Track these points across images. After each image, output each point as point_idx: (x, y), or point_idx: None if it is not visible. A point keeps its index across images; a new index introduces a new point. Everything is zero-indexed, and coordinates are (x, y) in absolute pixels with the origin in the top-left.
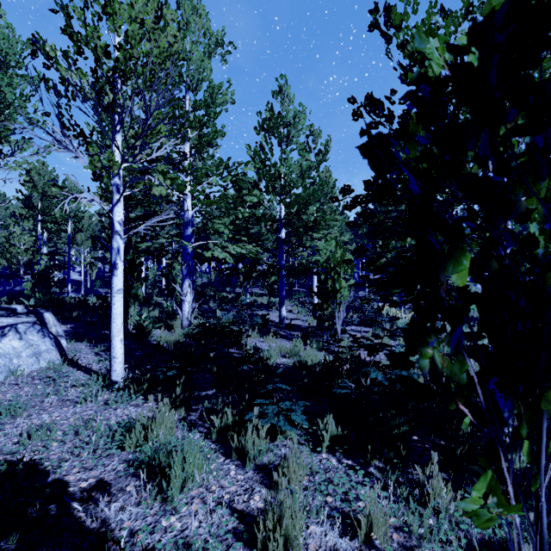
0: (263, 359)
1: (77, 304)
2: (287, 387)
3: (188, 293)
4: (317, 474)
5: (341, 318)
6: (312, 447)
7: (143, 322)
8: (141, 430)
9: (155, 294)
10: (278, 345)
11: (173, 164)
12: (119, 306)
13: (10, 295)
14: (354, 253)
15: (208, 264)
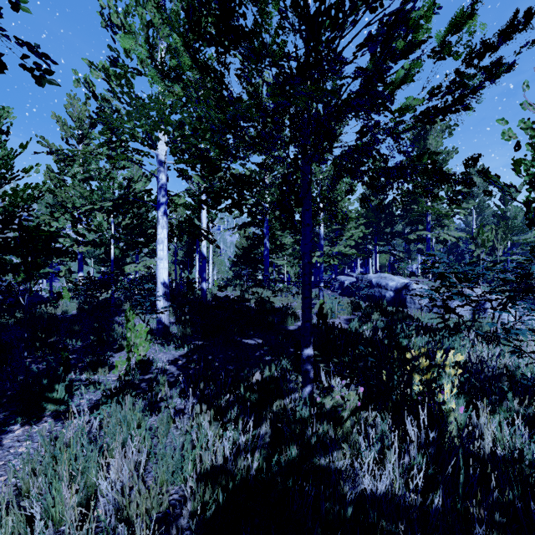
0: None
1: None
2: None
3: None
4: None
5: None
6: None
7: None
8: None
9: None
10: None
11: None
12: None
13: None
14: None
15: None
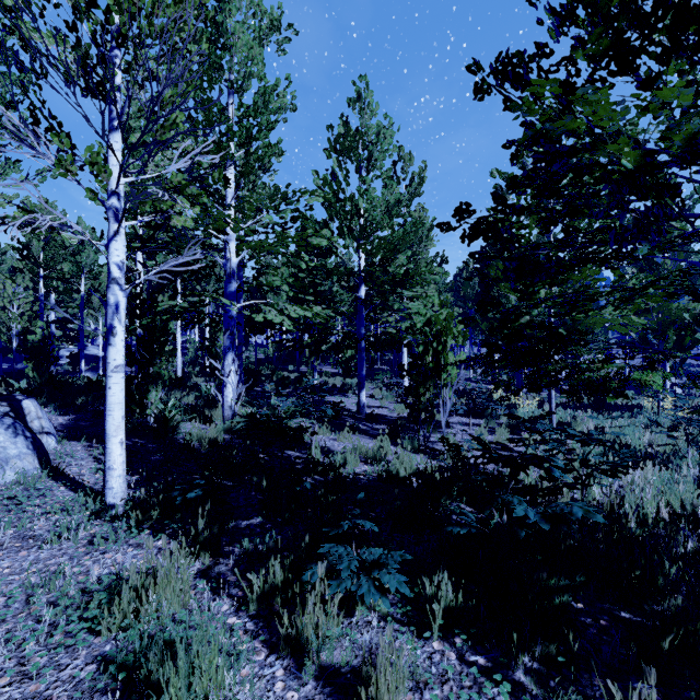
0: (334, 467)
1: (86, 387)
2: (374, 527)
3: (232, 371)
4: (426, 688)
5: (447, 407)
6: (415, 626)
7: (169, 412)
8: (131, 598)
9: (194, 374)
10: (356, 445)
11: (210, 192)
12: (117, 392)
13: (8, 375)
14: (478, 308)
15: (261, 333)
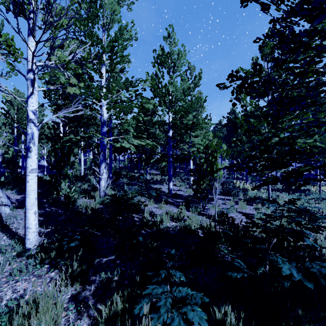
0: (156, 224)
1: None
2: (182, 276)
3: (104, 172)
4: None
5: (217, 192)
6: None
7: (72, 193)
8: (19, 323)
9: (89, 174)
10: (168, 211)
11: (93, 80)
12: (32, 184)
13: (2, 174)
14: (245, 133)
15: (119, 153)
